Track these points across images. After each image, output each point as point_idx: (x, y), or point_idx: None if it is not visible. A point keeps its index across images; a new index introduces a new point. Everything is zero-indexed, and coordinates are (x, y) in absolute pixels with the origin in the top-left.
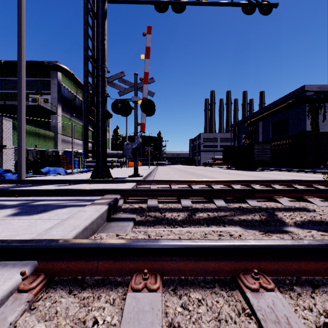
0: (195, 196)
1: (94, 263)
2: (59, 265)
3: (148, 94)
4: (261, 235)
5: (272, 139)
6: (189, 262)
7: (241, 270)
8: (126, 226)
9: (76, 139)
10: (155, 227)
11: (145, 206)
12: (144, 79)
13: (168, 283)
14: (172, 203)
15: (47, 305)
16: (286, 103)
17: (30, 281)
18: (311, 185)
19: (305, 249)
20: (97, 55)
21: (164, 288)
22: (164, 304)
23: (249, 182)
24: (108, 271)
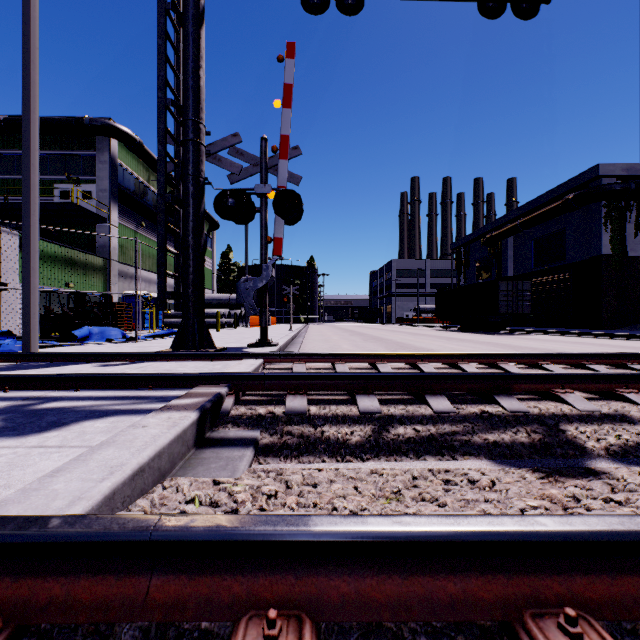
0: (387, 389)
1: (139, 581)
2: (46, 587)
3: (288, 180)
4: (542, 483)
5: (534, 271)
6: (387, 579)
7: (524, 601)
8: (238, 460)
9: (148, 271)
10: (302, 460)
11: (280, 411)
12: (281, 149)
13: (333, 637)
14: (338, 403)
15: None
16: (562, 201)
17: None
18: (623, 363)
19: None
20: (184, 99)
21: None
22: None
23: (496, 357)
24: (174, 605)
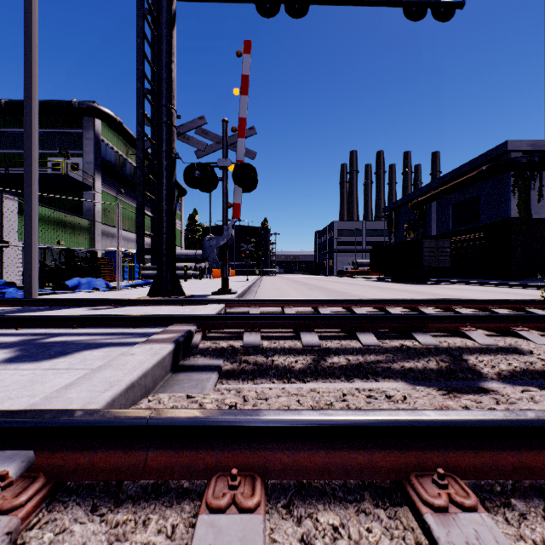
0: (325, 327)
1: (140, 454)
2: (74, 458)
3: (245, 155)
4: (442, 397)
5: (454, 230)
6: (315, 453)
7: (412, 467)
8: (205, 381)
9: (126, 230)
10: (256, 382)
11: (239, 344)
12: (239, 129)
13: (276, 492)
14: (286, 339)
15: (46, 539)
16: (477, 171)
17: (16, 491)
18: (522, 308)
19: (531, 429)
20: (159, 89)
21: (269, 502)
22: (269, 536)
23: (417, 302)
24: (165, 470)
